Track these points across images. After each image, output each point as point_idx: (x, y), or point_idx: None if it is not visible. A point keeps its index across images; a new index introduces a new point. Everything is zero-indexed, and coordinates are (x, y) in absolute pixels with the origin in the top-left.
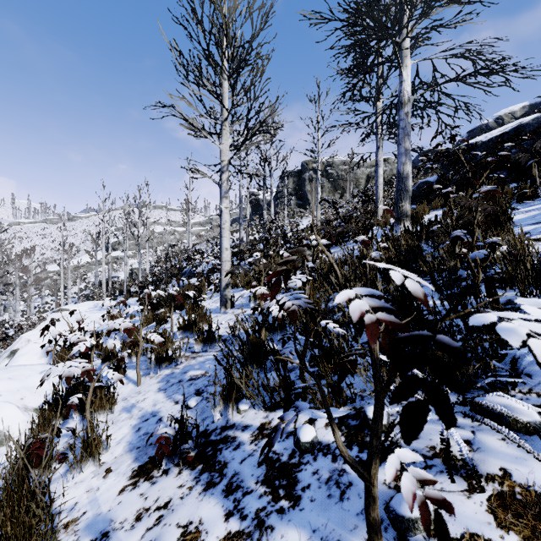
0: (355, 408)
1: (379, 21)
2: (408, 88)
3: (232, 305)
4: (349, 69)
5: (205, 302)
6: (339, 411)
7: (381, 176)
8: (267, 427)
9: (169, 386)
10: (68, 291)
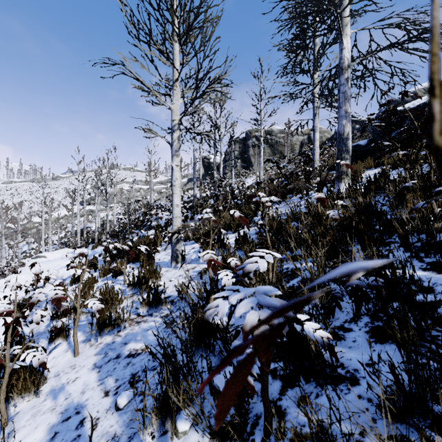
0: None
1: None
2: (348, 55)
3: (182, 260)
4: (292, 39)
5: (160, 254)
6: None
7: (318, 140)
8: None
9: (105, 363)
10: (49, 239)
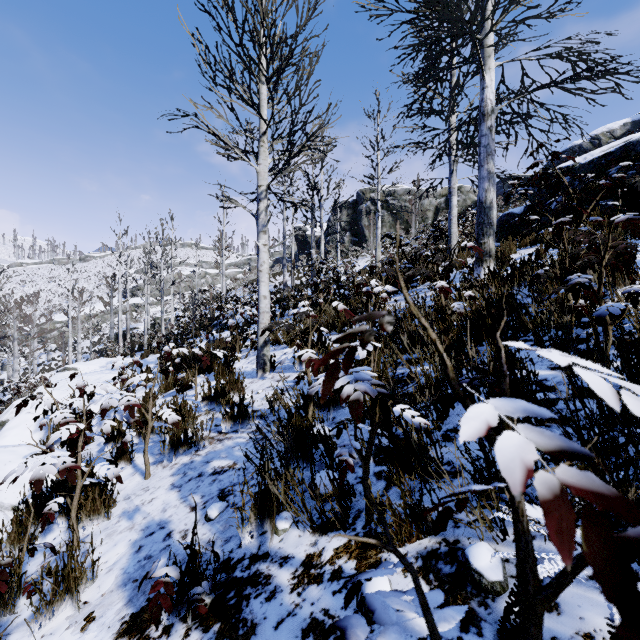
0: (447, 541)
1: (458, 9)
2: (492, 96)
3: (271, 368)
4: (418, 74)
5: (239, 362)
6: (447, 611)
7: (455, 206)
8: (316, 562)
9: (185, 482)
10: (77, 345)
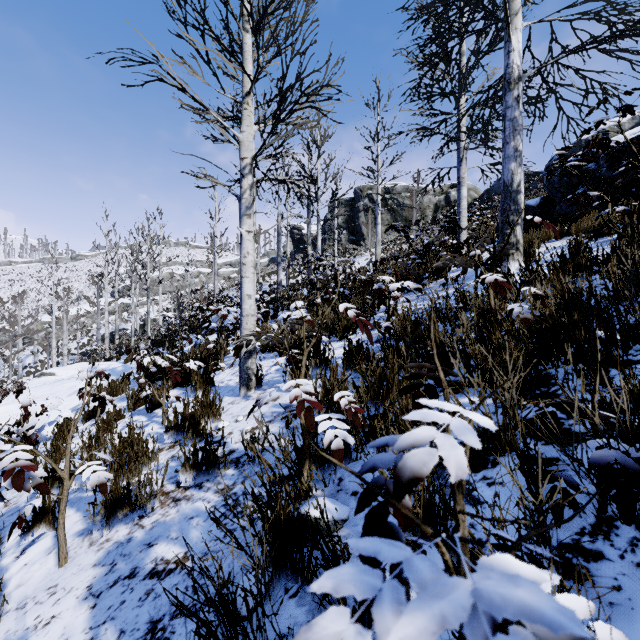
0: None
1: None
2: (519, 60)
3: (257, 384)
4: (430, 38)
5: (223, 372)
6: None
7: (465, 198)
8: None
9: (108, 586)
10: (63, 347)
